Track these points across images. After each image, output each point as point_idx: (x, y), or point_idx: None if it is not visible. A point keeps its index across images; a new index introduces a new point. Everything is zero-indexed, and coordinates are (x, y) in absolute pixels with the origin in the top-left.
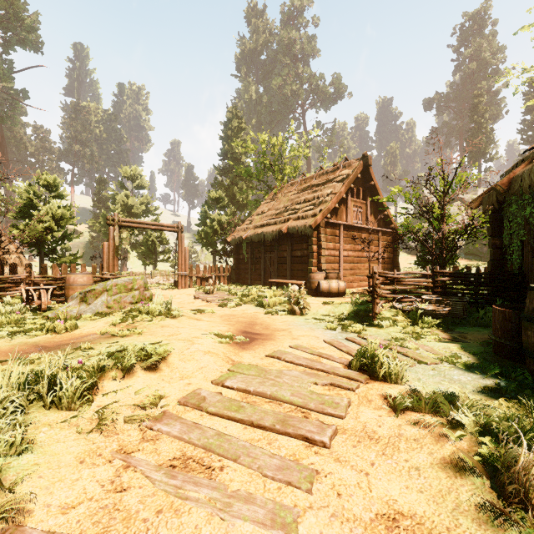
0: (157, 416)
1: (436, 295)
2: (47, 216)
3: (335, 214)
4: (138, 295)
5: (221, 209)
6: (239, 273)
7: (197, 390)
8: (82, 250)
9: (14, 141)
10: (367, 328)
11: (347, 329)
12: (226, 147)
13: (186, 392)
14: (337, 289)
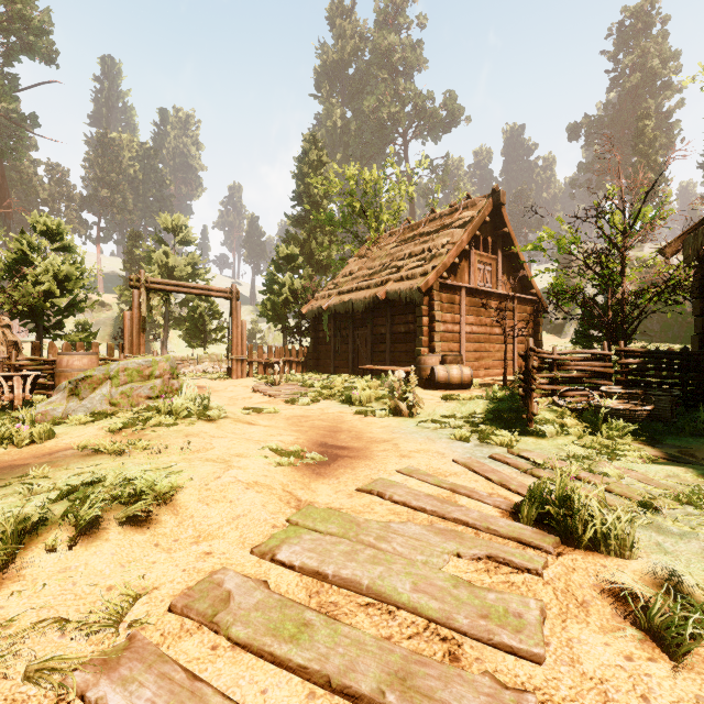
0: (110, 653)
1: (622, 386)
2: (45, 275)
3: (454, 273)
4: (161, 386)
5: (294, 271)
6: (317, 357)
7: (217, 572)
8: (109, 329)
9: (21, 184)
10: (519, 438)
11: (489, 441)
12: (301, 188)
13: (196, 576)
14: (460, 379)
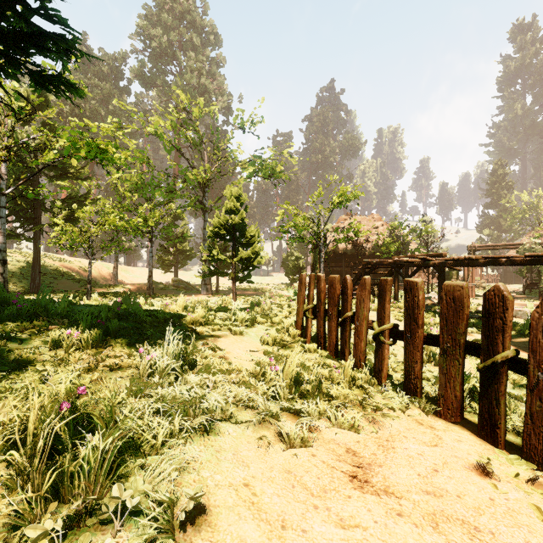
0: None
1: None
2: None
3: None
4: None
5: None
6: (506, 278)
7: None
8: None
9: None
10: None
11: None
12: (492, 191)
13: None
14: None
